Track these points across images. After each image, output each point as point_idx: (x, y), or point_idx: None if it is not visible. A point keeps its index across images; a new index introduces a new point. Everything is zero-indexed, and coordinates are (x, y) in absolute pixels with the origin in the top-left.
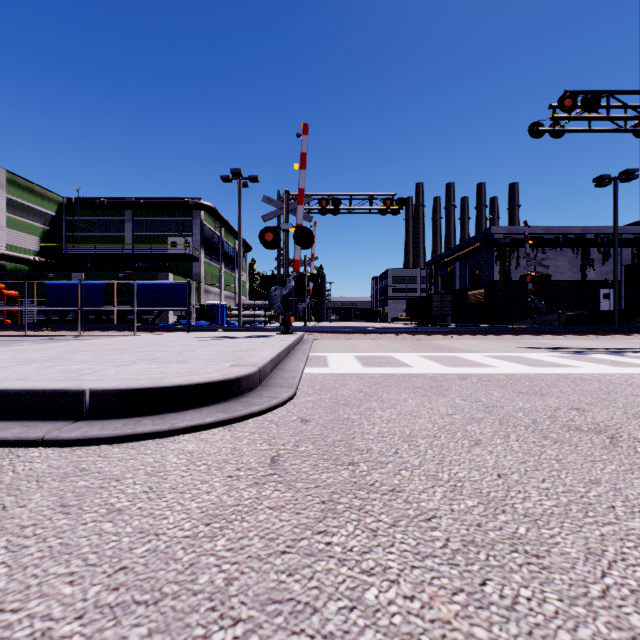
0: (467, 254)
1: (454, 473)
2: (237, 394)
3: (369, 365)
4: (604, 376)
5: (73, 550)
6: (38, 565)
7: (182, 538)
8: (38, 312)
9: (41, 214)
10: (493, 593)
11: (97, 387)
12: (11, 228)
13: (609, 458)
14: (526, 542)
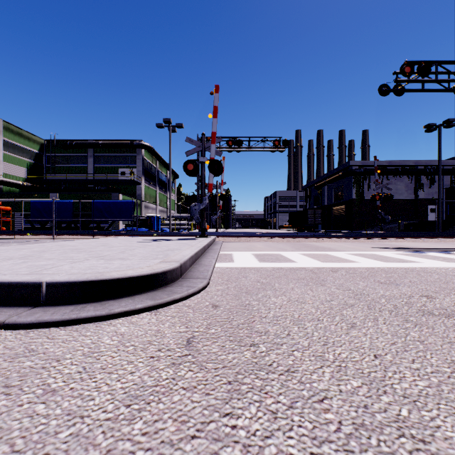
0: (333, 180)
1: (338, 354)
2: (163, 284)
3: (264, 261)
4: (440, 269)
5: (4, 434)
6: None
7: (104, 421)
8: (25, 222)
9: (28, 151)
10: None
11: (51, 280)
12: (6, 161)
13: None
14: (410, 425)
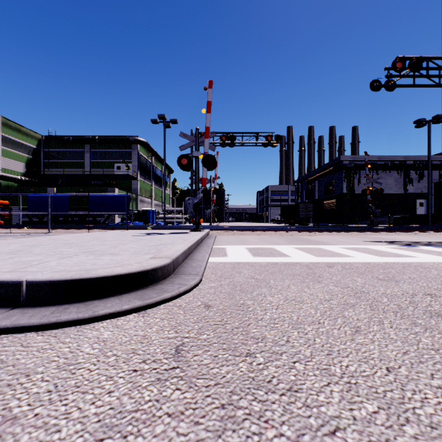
0: (324, 175)
1: (345, 366)
2: (153, 282)
3: (257, 255)
4: (438, 264)
5: None
6: None
7: None
8: (23, 215)
9: (26, 147)
10: None
11: (32, 279)
12: (5, 157)
13: None
14: None
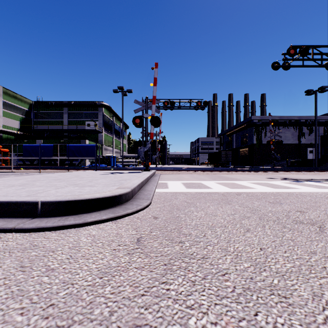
0: (239, 130)
1: (236, 247)
2: (120, 203)
3: (189, 187)
4: (312, 193)
5: (25, 293)
6: (4, 303)
7: (86, 286)
8: (19, 160)
9: (20, 109)
10: (262, 320)
11: (44, 200)
12: (5, 116)
13: (320, 239)
14: (278, 288)
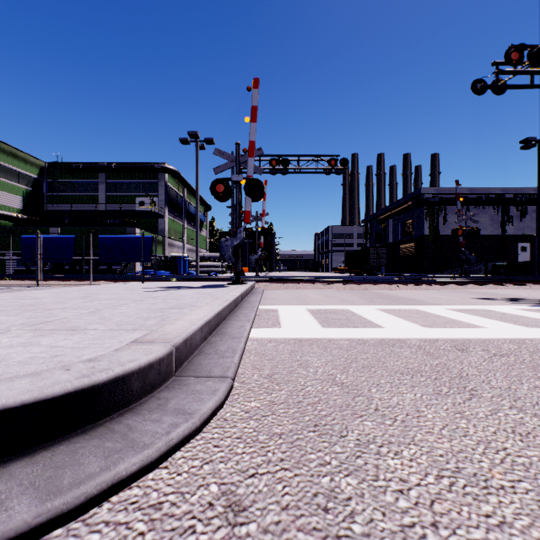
0: (400, 212)
1: None
2: (117, 407)
3: (328, 324)
4: None
5: None
6: None
7: None
8: (19, 263)
9: (24, 176)
10: None
11: None
12: None
13: None
14: None
